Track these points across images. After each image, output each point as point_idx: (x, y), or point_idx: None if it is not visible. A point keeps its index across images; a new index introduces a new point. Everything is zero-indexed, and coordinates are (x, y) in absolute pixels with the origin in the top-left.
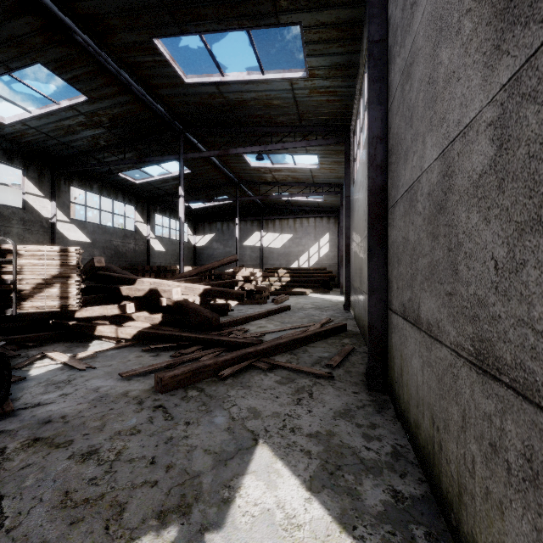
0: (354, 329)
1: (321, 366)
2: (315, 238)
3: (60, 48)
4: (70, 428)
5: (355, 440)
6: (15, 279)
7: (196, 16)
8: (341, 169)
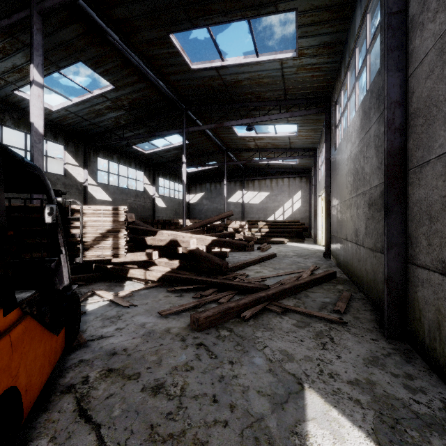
0: (342, 276)
1: (328, 311)
2: (288, 195)
3: (97, 48)
4: (134, 361)
5: (398, 391)
6: (82, 233)
7: (206, 11)
8: (316, 135)
